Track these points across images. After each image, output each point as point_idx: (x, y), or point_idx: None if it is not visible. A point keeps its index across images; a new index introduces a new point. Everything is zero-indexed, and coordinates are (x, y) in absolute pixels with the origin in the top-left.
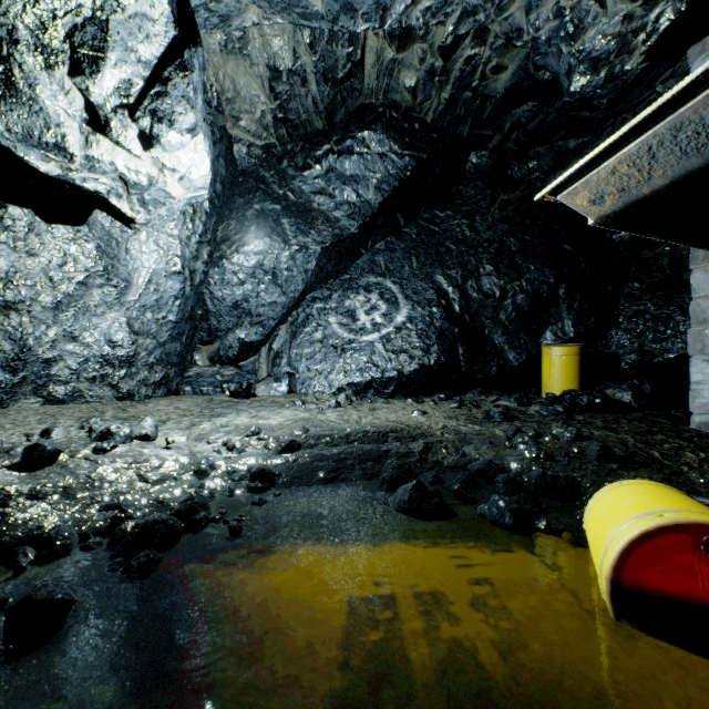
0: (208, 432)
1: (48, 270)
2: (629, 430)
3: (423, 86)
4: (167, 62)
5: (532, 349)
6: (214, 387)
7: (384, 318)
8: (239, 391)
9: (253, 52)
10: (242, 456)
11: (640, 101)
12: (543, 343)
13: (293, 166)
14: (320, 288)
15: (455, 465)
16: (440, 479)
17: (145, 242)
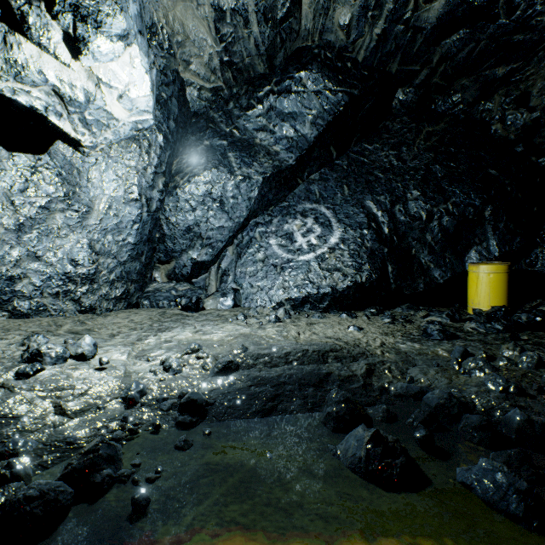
0: (151, 348)
1: (9, 195)
2: None
3: (357, 23)
4: None
5: (457, 267)
6: (169, 301)
7: (319, 240)
8: (189, 305)
9: None
10: (176, 378)
11: None
12: (467, 262)
13: (238, 107)
14: (262, 214)
15: (405, 394)
16: (393, 415)
17: (105, 171)
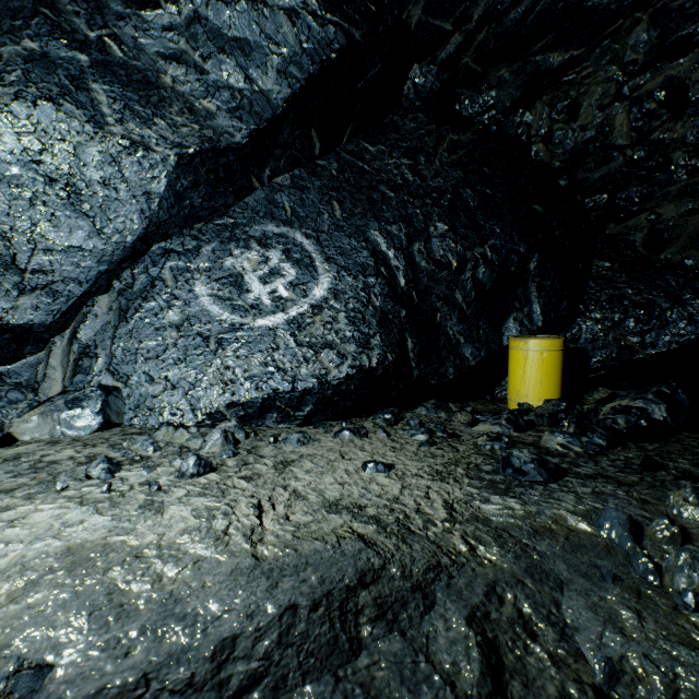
0: None
1: None
2: None
3: None
4: None
5: (492, 343)
6: None
7: (294, 290)
8: None
9: None
10: None
11: None
12: (505, 335)
13: None
14: (179, 235)
15: None
16: None
17: None
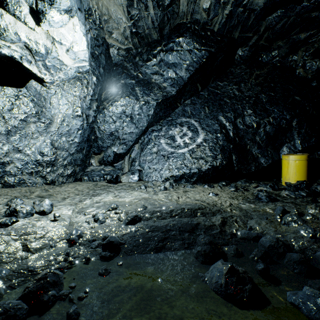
0: (87, 206)
1: (1, 112)
2: None
3: (214, 7)
4: None
5: (275, 157)
6: (99, 177)
7: (190, 140)
8: (111, 180)
9: None
10: (102, 226)
11: None
12: (281, 153)
13: (141, 60)
14: (156, 125)
15: (247, 237)
16: (240, 252)
17: (61, 99)
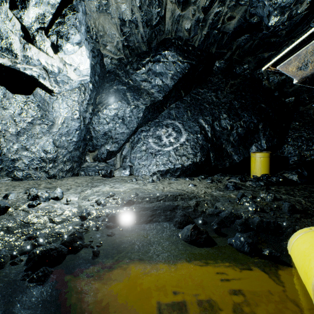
0: (89, 195)
1: (13, 116)
2: (300, 195)
3: (194, 28)
4: (64, 5)
5: (245, 154)
6: (94, 172)
7: (175, 139)
8: (106, 174)
9: (112, 11)
10: (104, 208)
11: (302, 32)
12: (251, 151)
13: (132, 68)
14: (145, 126)
15: (212, 213)
16: (205, 221)
17: (61, 103)
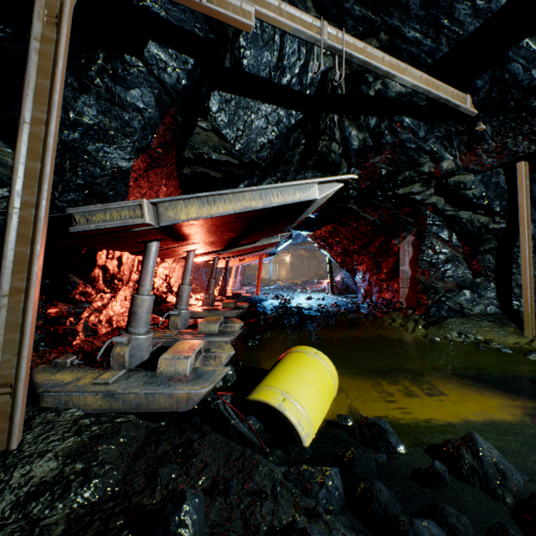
0: None
1: None
2: None
3: None
4: None
5: None
6: None
7: None
8: None
9: None
10: None
11: None
12: None
13: None
14: None
15: None
16: (493, 528)
17: None
